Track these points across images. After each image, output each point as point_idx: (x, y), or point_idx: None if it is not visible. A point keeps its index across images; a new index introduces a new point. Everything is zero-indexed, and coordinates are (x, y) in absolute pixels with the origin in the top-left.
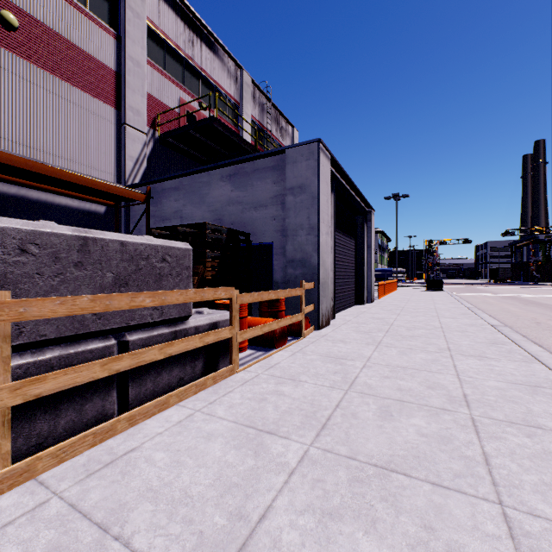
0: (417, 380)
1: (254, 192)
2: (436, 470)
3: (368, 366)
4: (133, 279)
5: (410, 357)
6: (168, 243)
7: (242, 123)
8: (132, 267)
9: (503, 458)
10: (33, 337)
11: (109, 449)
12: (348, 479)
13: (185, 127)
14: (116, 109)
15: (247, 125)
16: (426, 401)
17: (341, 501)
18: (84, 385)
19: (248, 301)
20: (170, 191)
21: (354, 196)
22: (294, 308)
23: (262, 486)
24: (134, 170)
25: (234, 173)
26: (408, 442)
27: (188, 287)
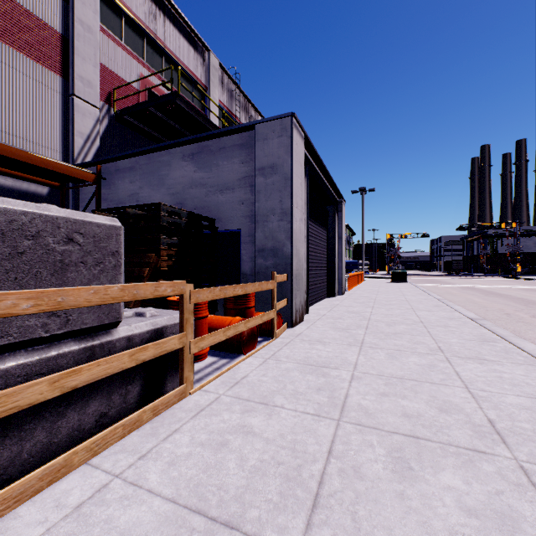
0: (423, 398)
1: (220, 173)
2: None
3: (358, 378)
4: (4, 270)
5: (403, 362)
6: (80, 216)
7: (210, 108)
8: (2, 250)
9: None
10: None
11: None
12: None
13: (144, 103)
14: (63, 77)
15: (215, 110)
16: (447, 436)
17: None
18: None
19: (207, 298)
20: (125, 171)
21: (327, 184)
22: (265, 303)
23: None
24: (85, 148)
25: (197, 152)
26: (454, 532)
27: (115, 281)
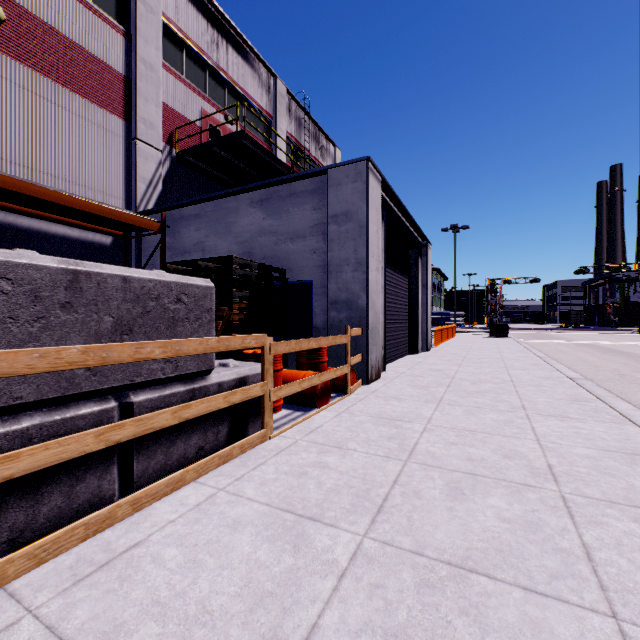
0: (490, 447)
1: (291, 221)
2: (527, 569)
3: (430, 430)
4: (139, 325)
5: (479, 418)
6: (184, 280)
7: (276, 141)
8: (138, 310)
9: (608, 551)
10: (4, 401)
11: (105, 544)
12: (416, 584)
13: (207, 143)
14: (125, 120)
15: (282, 143)
16: (504, 474)
17: (408, 616)
18: (75, 460)
19: (284, 351)
20: (190, 218)
21: (408, 226)
22: (338, 358)
23: (304, 594)
24: (147, 194)
25: (266, 198)
26: (487, 529)
27: (209, 334)
